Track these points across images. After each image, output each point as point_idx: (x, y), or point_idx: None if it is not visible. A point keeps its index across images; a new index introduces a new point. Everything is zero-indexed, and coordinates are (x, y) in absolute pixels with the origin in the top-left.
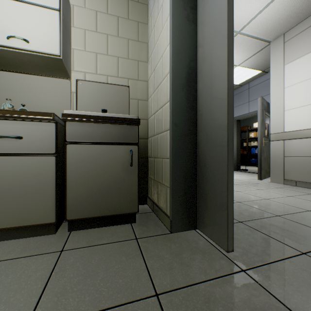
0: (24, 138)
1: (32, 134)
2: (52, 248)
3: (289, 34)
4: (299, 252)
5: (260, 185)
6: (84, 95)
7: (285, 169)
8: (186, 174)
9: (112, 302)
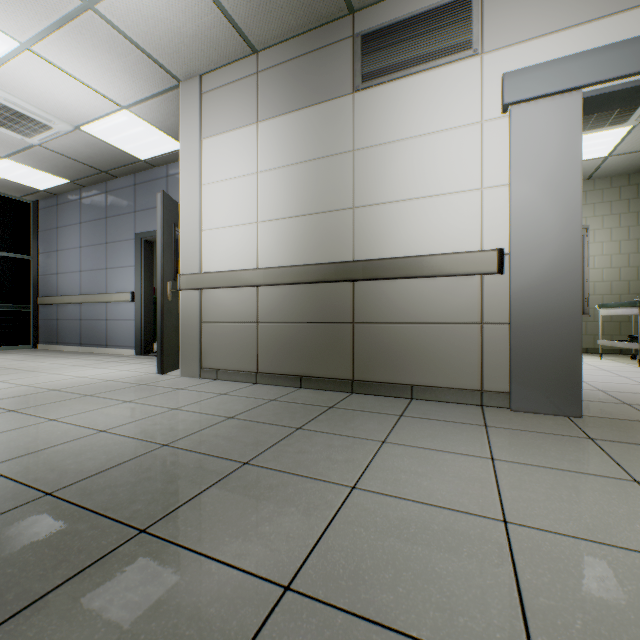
0: None
1: None
2: None
3: (210, 82)
4: None
5: (148, 388)
6: None
7: (204, 347)
8: None
9: None
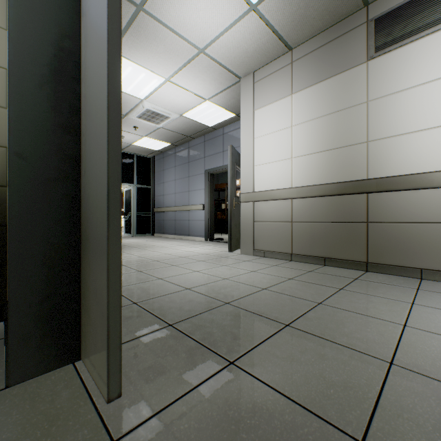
0: None
1: None
2: None
3: (259, 75)
4: (226, 363)
5: (228, 259)
6: None
7: (255, 237)
8: (52, 257)
9: None
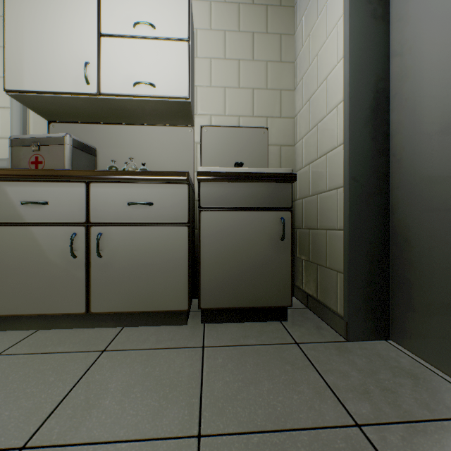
0: (154, 205)
1: (163, 199)
2: (190, 342)
3: None
4: None
5: None
6: (209, 146)
7: None
8: (371, 253)
9: (295, 422)
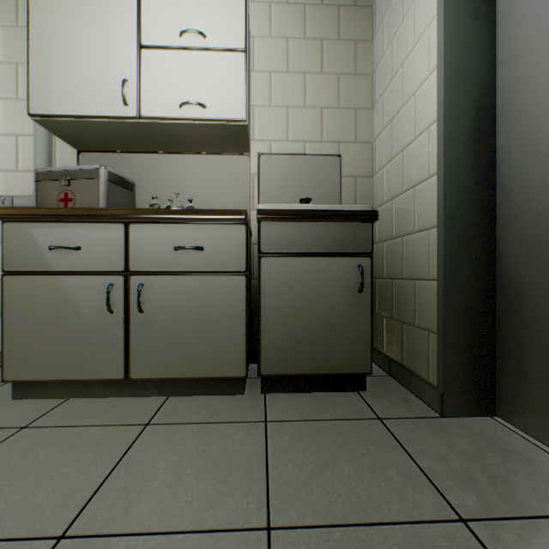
0: (205, 249)
1: (215, 243)
2: (250, 415)
3: None
4: None
5: None
6: (269, 178)
7: None
8: (472, 309)
9: (384, 514)
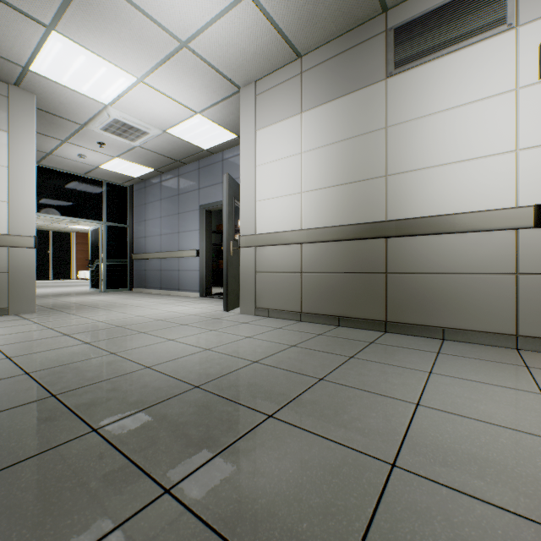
0: None
1: None
2: None
3: (262, 85)
4: (158, 493)
5: (221, 321)
6: None
7: (258, 292)
8: None
9: None
